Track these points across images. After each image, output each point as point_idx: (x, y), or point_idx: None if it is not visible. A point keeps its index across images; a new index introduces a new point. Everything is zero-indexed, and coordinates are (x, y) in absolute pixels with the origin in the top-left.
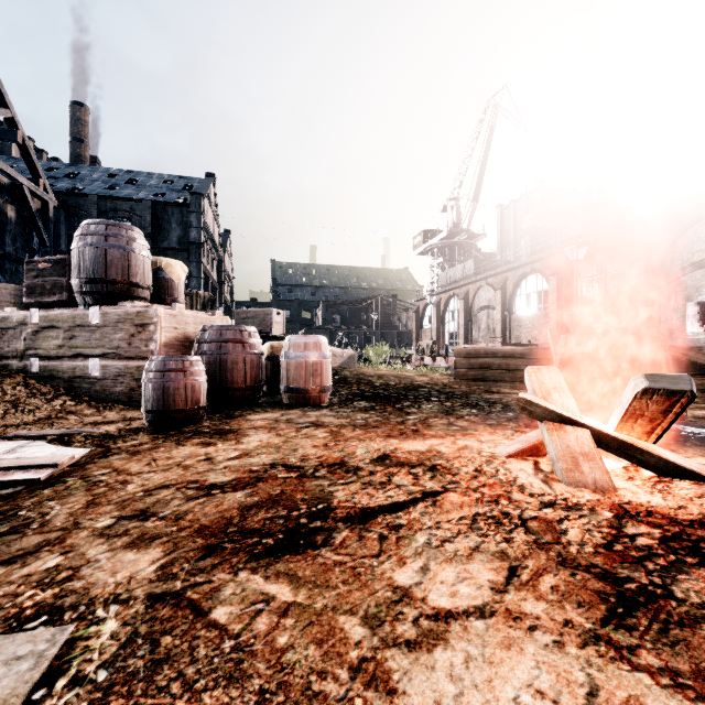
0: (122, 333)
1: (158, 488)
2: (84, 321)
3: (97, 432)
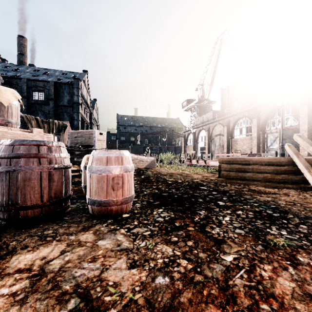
0: None
1: None
2: None
3: None
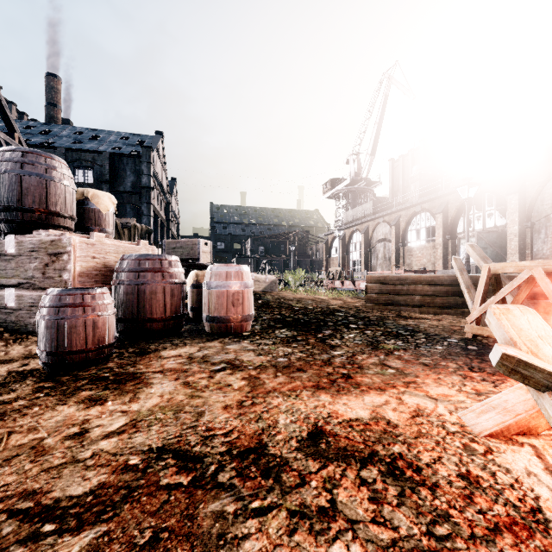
0: (37, 262)
1: None
2: None
3: None
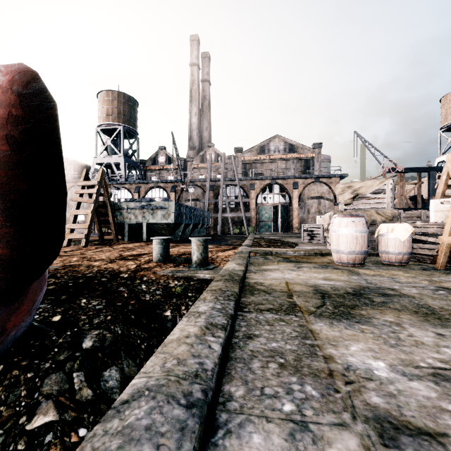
0: None
1: None
2: None
3: None
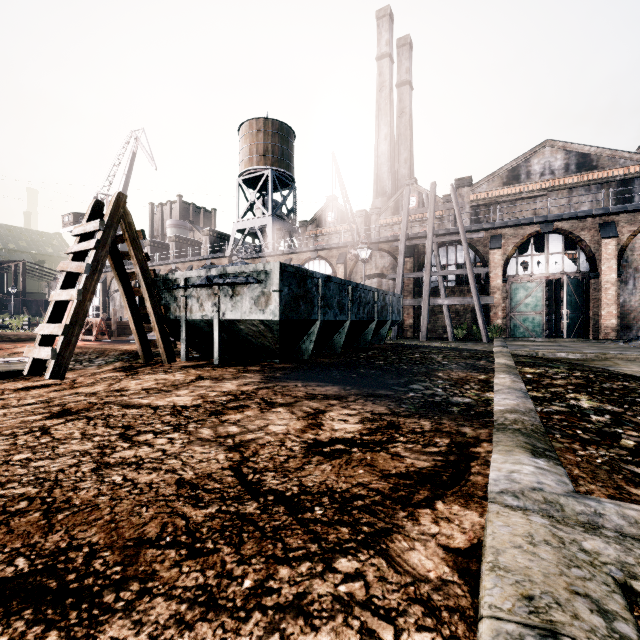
0: None
1: None
2: None
3: None
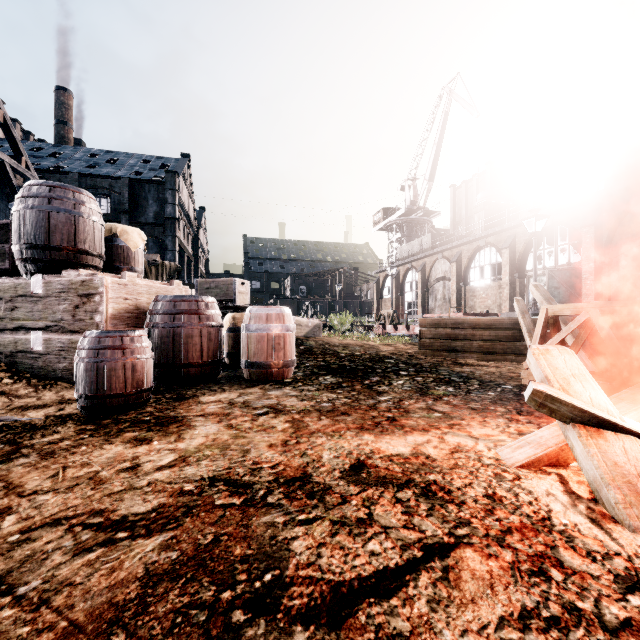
0: (66, 304)
1: (43, 525)
2: (26, 290)
3: (19, 420)
